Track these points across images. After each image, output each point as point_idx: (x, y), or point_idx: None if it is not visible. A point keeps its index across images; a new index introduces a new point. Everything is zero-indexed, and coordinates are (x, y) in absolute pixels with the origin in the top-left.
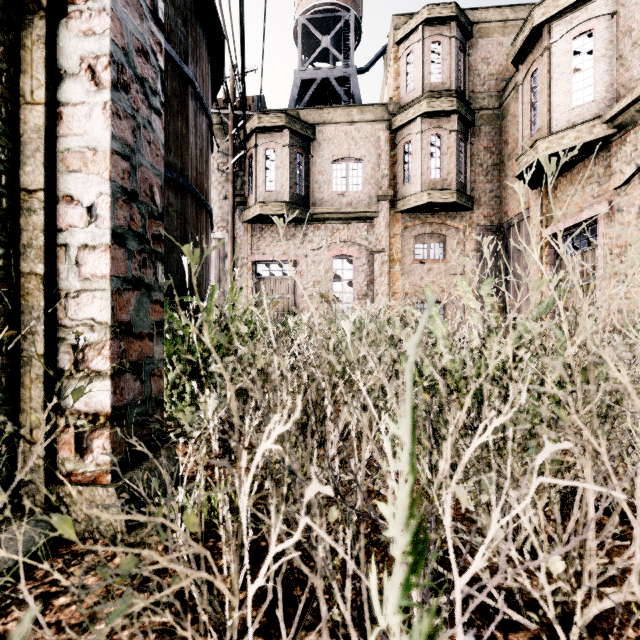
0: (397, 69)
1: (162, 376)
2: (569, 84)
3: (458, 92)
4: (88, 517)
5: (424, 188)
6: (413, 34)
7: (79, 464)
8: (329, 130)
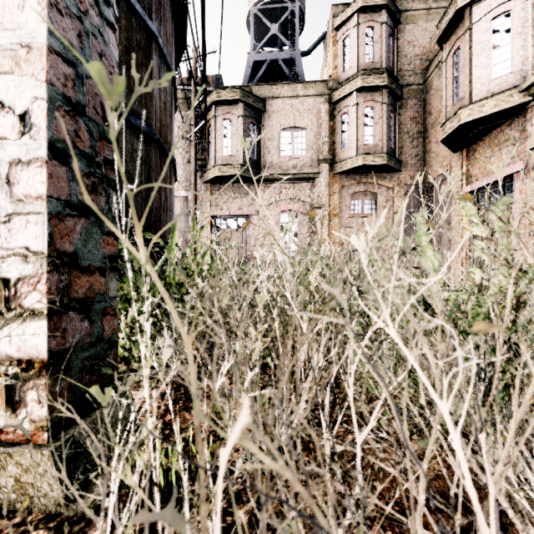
0: (335, 51)
1: (116, 315)
2: (489, 59)
3: (388, 70)
4: (19, 485)
5: (359, 152)
6: (349, 20)
7: (10, 420)
8: (277, 103)
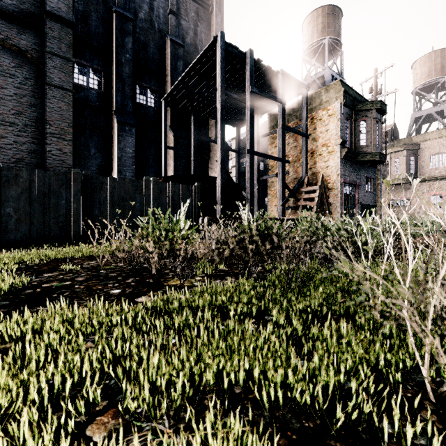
0: None
1: None
2: None
3: None
4: None
5: None
6: None
7: None
8: (428, 143)
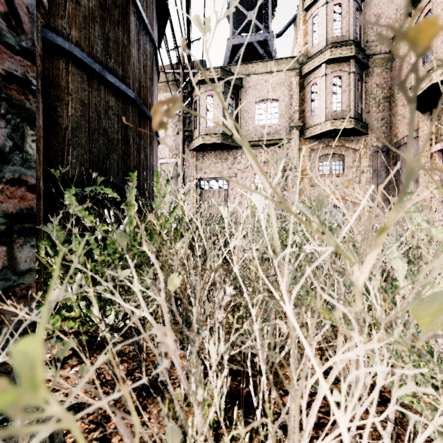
0: (305, 29)
1: (31, 295)
2: None
3: (355, 42)
4: None
5: (327, 118)
6: (318, 0)
7: None
8: (253, 79)
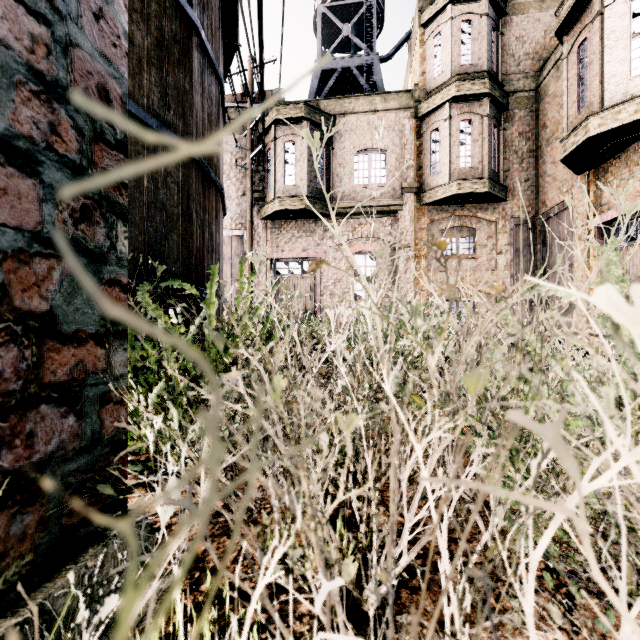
0: (423, 53)
1: (124, 402)
2: (627, 51)
3: (490, 73)
4: None
5: (453, 178)
6: (441, 14)
7: None
8: (350, 120)
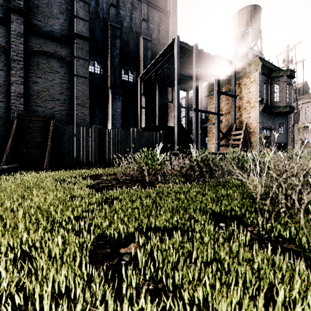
0: None
1: None
2: None
3: None
4: None
5: None
6: None
7: None
8: None
